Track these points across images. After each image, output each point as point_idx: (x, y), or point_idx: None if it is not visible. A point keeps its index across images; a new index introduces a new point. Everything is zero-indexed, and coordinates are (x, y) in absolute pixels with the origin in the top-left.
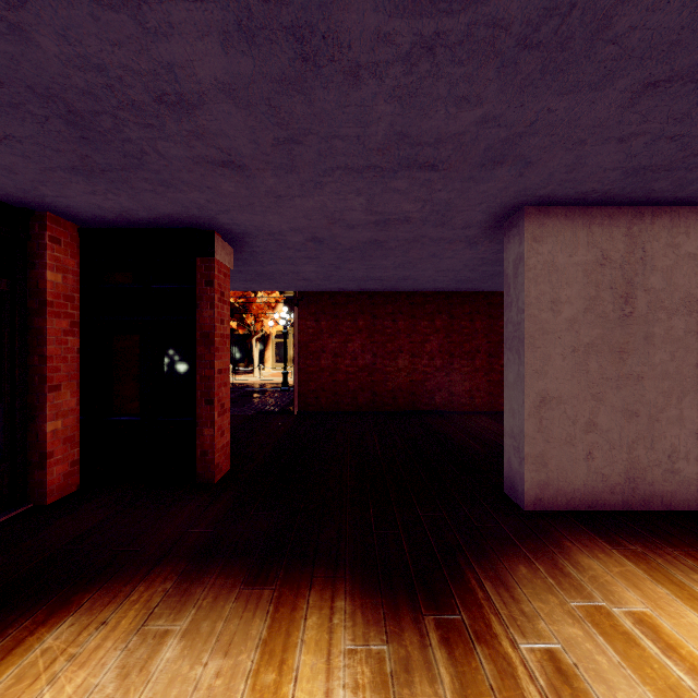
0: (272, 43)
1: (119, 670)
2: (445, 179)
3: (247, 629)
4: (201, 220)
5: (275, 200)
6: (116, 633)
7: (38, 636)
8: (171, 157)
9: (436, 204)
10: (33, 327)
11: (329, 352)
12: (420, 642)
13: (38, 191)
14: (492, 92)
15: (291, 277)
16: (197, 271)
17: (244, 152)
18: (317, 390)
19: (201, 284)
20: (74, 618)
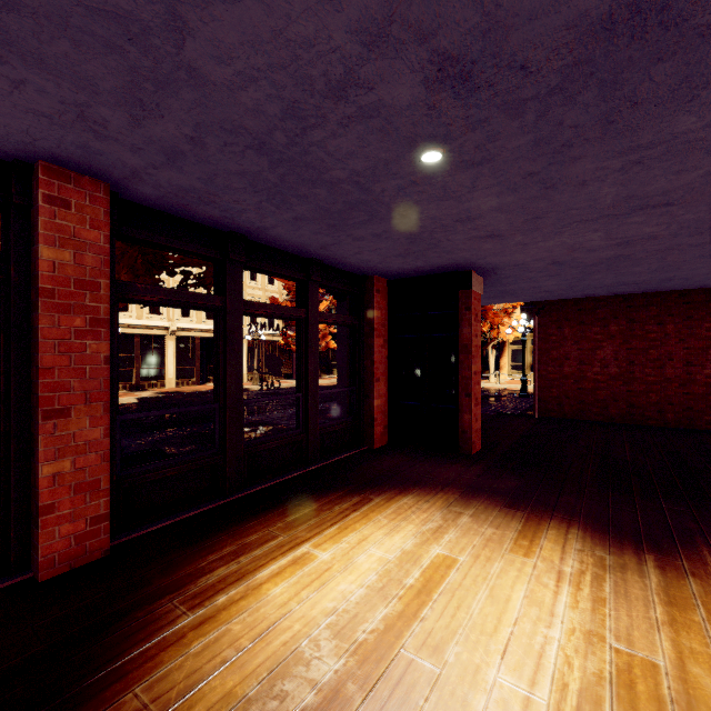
0: (526, 188)
1: (442, 518)
2: (685, 207)
3: (508, 524)
4: (463, 265)
5: (521, 246)
6: (435, 506)
7: (399, 498)
8: (455, 240)
9: (684, 222)
10: (367, 344)
11: (574, 359)
12: (637, 562)
13: (376, 267)
14: (707, 162)
15: (532, 291)
16: (459, 300)
17: (502, 229)
18: (560, 397)
19: (461, 309)
20: (412, 496)
